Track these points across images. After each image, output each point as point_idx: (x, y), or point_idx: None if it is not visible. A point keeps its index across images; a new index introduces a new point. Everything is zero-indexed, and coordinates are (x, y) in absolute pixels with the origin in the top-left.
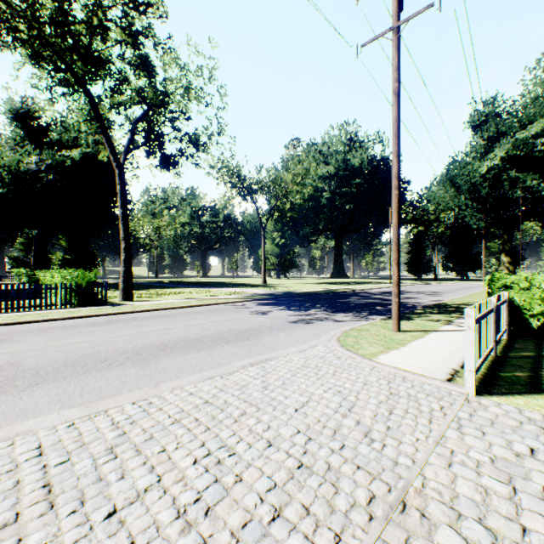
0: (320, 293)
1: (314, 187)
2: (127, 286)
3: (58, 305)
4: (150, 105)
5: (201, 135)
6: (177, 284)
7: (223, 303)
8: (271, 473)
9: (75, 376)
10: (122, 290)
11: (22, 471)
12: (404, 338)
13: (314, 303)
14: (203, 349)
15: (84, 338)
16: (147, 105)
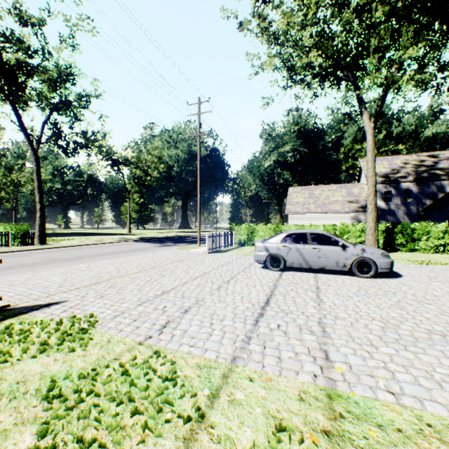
0: (171, 237)
1: (167, 166)
2: (43, 234)
3: (3, 245)
4: (53, 110)
5: (96, 139)
6: (52, 234)
7: (114, 242)
8: (162, 260)
9: (91, 258)
10: (39, 236)
11: (114, 262)
12: (200, 247)
13: (168, 241)
14: (128, 252)
15: (66, 253)
16: (51, 110)
